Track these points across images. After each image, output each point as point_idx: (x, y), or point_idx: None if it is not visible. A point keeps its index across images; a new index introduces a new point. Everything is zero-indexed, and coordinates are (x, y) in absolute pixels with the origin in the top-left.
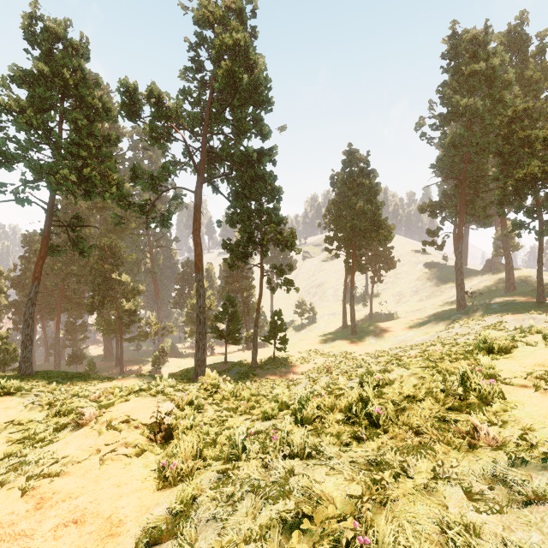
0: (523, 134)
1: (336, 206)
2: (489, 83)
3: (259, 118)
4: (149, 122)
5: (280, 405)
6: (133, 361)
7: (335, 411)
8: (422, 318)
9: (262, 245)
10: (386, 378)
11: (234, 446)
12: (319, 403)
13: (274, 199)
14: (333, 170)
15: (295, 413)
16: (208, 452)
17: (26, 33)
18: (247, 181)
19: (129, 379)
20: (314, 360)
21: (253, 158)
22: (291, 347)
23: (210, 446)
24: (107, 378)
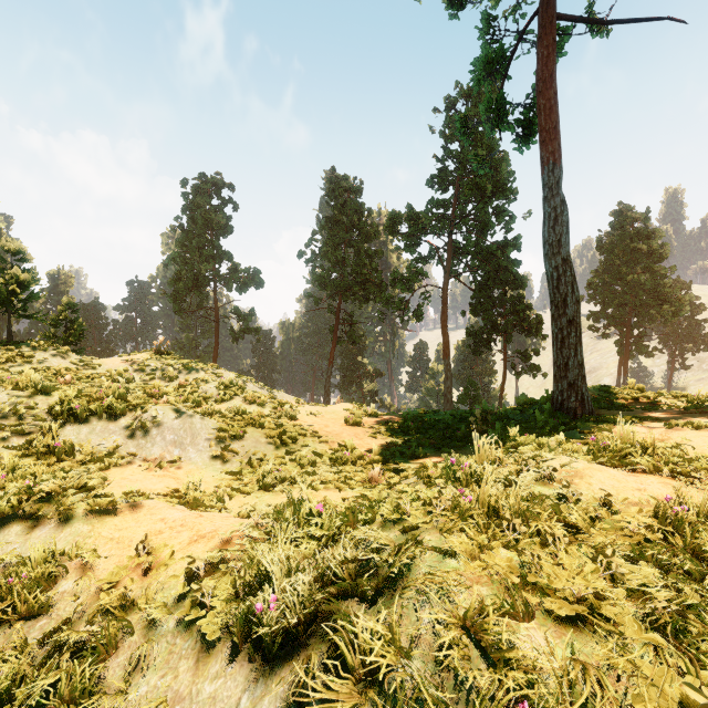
0: None
1: (600, 278)
2: None
3: (502, 210)
4: (407, 238)
5: None
6: None
7: None
8: None
9: (505, 332)
10: None
11: None
12: None
13: (518, 287)
14: (600, 231)
15: None
16: None
17: (329, 194)
18: (491, 273)
19: None
20: None
21: (497, 255)
22: None
23: None
24: None
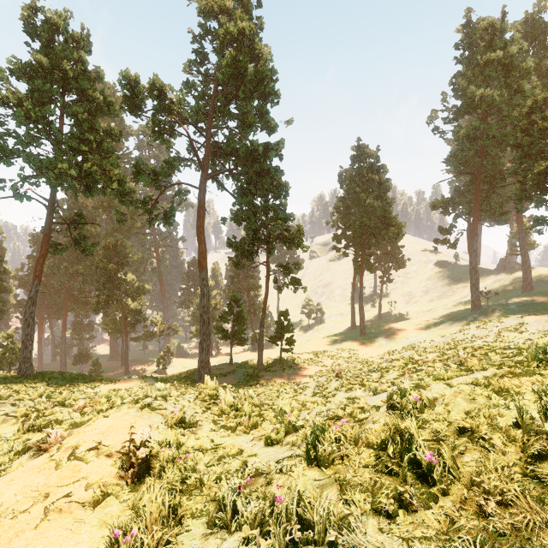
0: (544, 125)
1: (344, 203)
2: (506, 73)
3: (264, 111)
4: (151, 116)
5: (287, 426)
6: (138, 361)
7: (360, 445)
8: (434, 318)
9: (268, 242)
10: (425, 398)
11: (221, 502)
12: (339, 434)
13: (280, 194)
14: (341, 167)
15: (307, 445)
16: (184, 512)
17: (25, 25)
18: (253, 176)
19: (131, 381)
20: (322, 362)
21: (259, 152)
22: (298, 348)
23: (193, 490)
24: (108, 379)
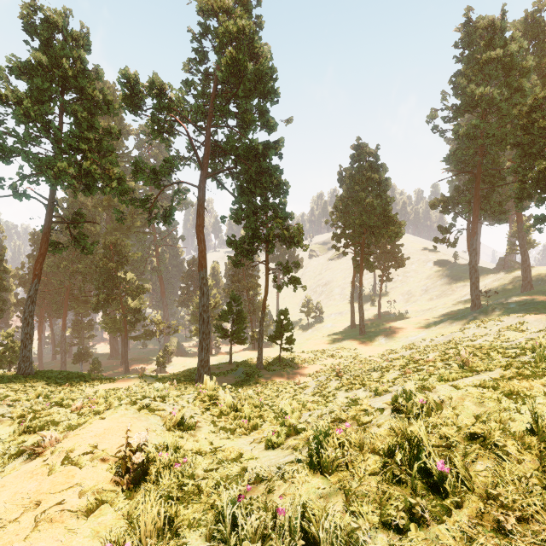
0: (545, 123)
1: (344, 202)
2: (506, 71)
3: (264, 110)
4: (151, 115)
5: (287, 428)
6: (138, 360)
7: (365, 450)
8: (433, 317)
9: (268, 241)
10: (432, 401)
11: (220, 513)
12: (343, 439)
13: (280, 193)
14: (341, 166)
15: (309, 450)
16: (180, 523)
17: (24, 23)
18: (252, 175)
19: (130, 380)
20: (322, 361)
21: (259, 151)
22: (298, 347)
23: (191, 497)
24: (108, 378)
